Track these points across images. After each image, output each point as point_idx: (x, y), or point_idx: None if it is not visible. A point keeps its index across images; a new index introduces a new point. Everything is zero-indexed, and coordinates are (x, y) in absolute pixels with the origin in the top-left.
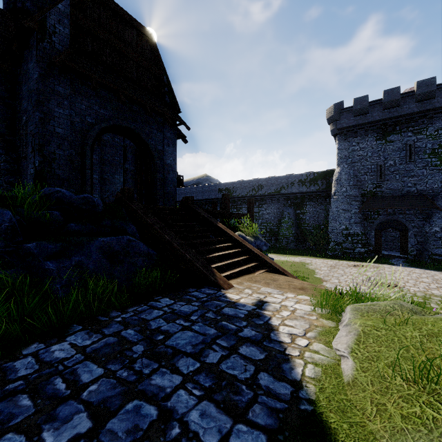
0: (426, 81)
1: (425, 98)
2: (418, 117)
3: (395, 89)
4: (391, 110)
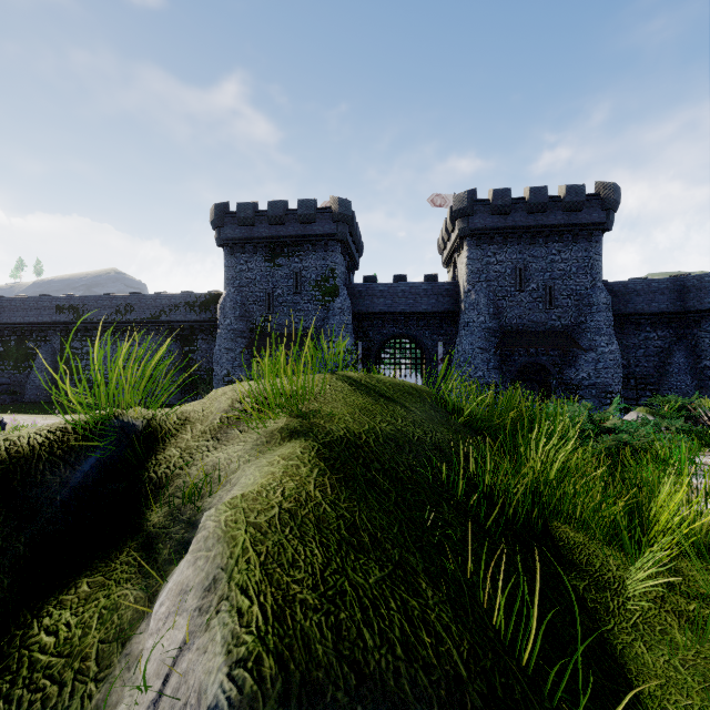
0: (306, 201)
1: (306, 221)
2: (302, 241)
3: (279, 202)
4: (277, 227)
